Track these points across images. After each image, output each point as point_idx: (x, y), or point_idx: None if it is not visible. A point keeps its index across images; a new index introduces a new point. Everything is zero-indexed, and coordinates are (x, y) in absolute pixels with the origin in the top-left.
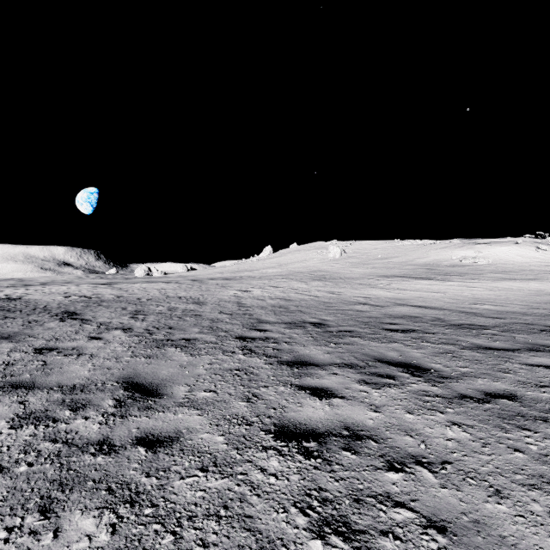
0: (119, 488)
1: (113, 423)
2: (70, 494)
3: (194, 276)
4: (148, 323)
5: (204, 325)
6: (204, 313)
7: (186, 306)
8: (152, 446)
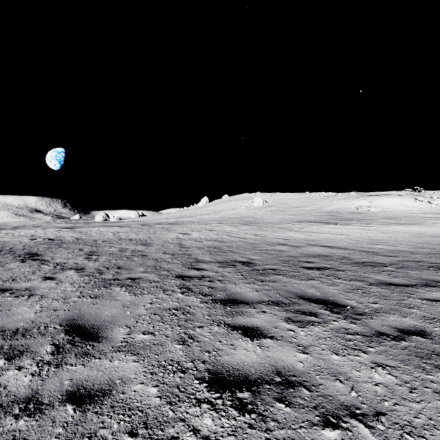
0: None
1: (46, 373)
2: None
3: (144, 221)
4: (99, 263)
5: (148, 264)
6: (149, 253)
7: (135, 247)
8: (82, 403)
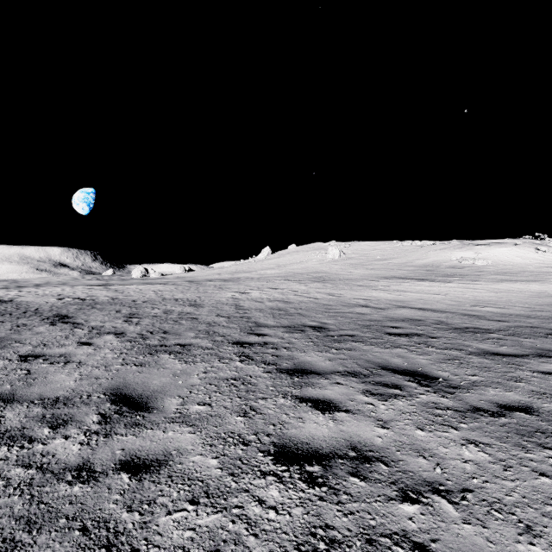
0: (95, 527)
1: (96, 443)
2: (37, 536)
3: (192, 277)
4: (142, 327)
5: (200, 329)
6: (200, 316)
7: (182, 308)
8: (137, 472)
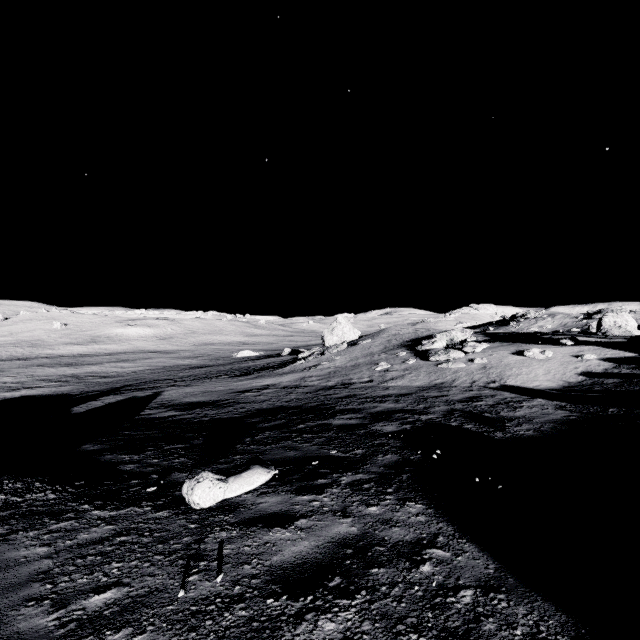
0: None
1: None
2: None
3: None
4: None
5: None
6: None
7: None
8: None
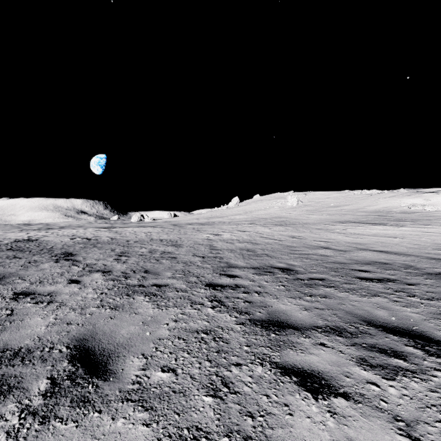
0: None
1: (26, 434)
2: None
3: (176, 221)
4: (127, 265)
5: (177, 268)
6: (179, 255)
7: (164, 248)
8: None
